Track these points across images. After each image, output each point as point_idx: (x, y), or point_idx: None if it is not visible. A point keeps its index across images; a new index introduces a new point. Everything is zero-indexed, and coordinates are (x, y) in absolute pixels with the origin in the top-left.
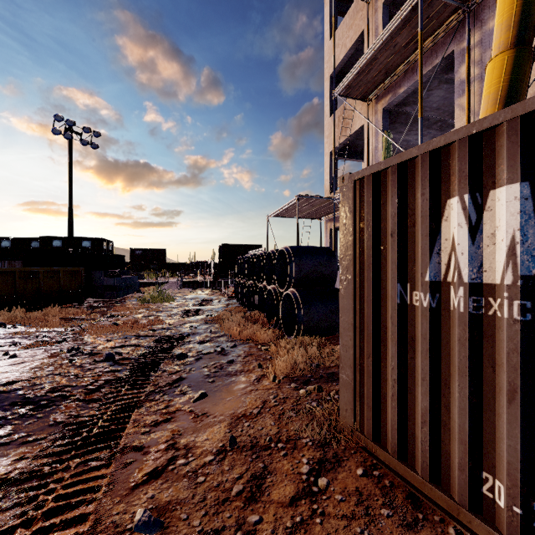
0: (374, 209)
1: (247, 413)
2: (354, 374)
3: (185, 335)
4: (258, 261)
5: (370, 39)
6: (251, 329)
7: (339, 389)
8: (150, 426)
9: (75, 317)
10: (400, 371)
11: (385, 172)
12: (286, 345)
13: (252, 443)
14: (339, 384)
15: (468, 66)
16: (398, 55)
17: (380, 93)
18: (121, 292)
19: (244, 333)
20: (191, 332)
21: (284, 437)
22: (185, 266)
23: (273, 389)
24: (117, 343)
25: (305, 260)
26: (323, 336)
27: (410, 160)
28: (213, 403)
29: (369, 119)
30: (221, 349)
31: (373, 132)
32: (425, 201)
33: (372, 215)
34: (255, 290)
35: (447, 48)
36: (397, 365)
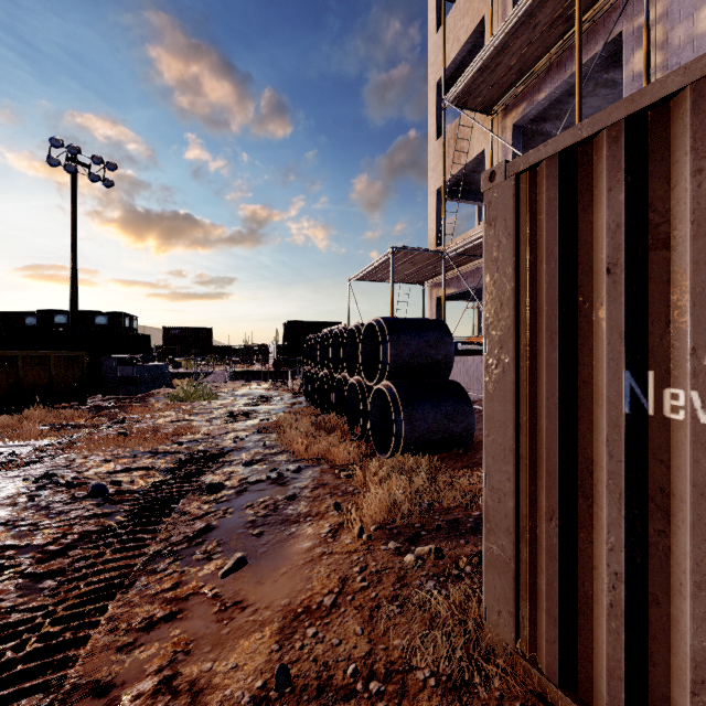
0: (562, 223)
1: (312, 605)
2: (517, 546)
3: (225, 451)
4: (336, 341)
5: (495, 27)
6: (324, 443)
7: (484, 571)
8: (136, 631)
9: (69, 423)
10: (632, 557)
11: (590, 145)
12: (378, 470)
13: (319, 680)
14: (484, 560)
15: (647, 50)
16: (538, 42)
17: (510, 101)
18: (143, 386)
19: (314, 448)
20: (236, 446)
21: (381, 665)
22: (238, 350)
23: (359, 552)
24: (119, 466)
25: (406, 338)
26: (434, 453)
27: (656, 104)
28: (256, 579)
29: (493, 140)
30: (277, 474)
31: (499, 158)
32: (704, 185)
33: (559, 235)
34: (331, 383)
35: (613, 28)
36: (623, 544)
